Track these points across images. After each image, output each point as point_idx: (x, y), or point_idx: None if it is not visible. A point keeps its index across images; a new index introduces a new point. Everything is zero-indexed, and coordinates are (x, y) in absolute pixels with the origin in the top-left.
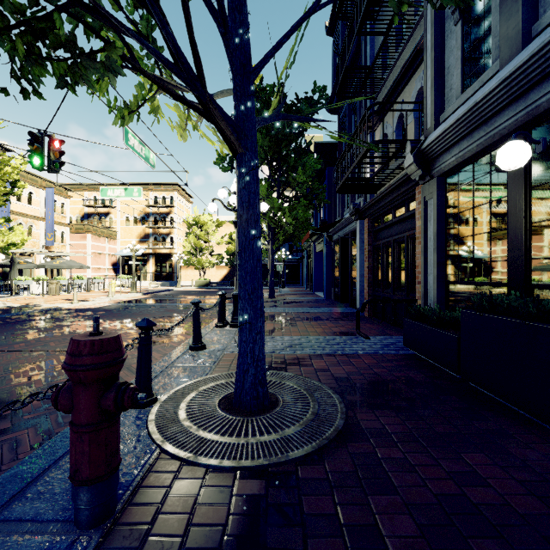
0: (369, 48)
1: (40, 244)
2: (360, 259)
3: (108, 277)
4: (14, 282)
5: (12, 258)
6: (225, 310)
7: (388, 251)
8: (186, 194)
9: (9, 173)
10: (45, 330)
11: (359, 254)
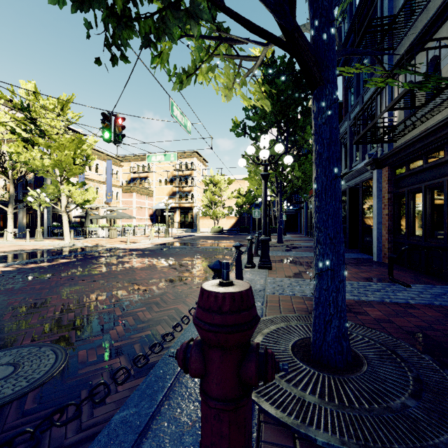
0: (386, 2)
1: (103, 201)
2: (377, 207)
3: (147, 225)
4: (87, 228)
5: (86, 211)
6: (252, 253)
7: (414, 198)
8: (203, 159)
9: (85, 149)
10: (113, 265)
11: (376, 202)
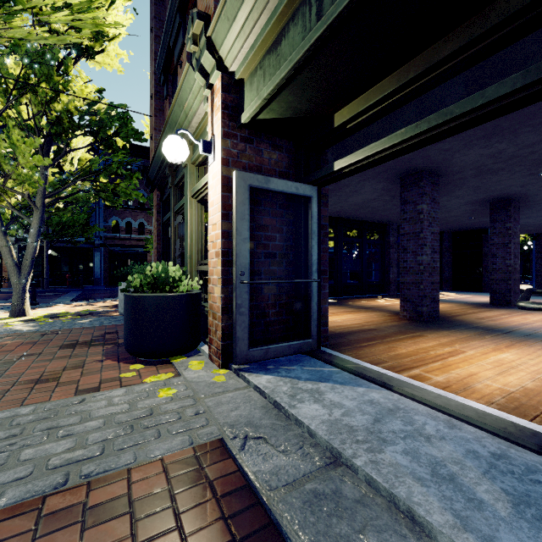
0: None
1: None
2: None
3: None
4: None
5: None
6: None
7: None
8: None
9: None
10: None
11: None
